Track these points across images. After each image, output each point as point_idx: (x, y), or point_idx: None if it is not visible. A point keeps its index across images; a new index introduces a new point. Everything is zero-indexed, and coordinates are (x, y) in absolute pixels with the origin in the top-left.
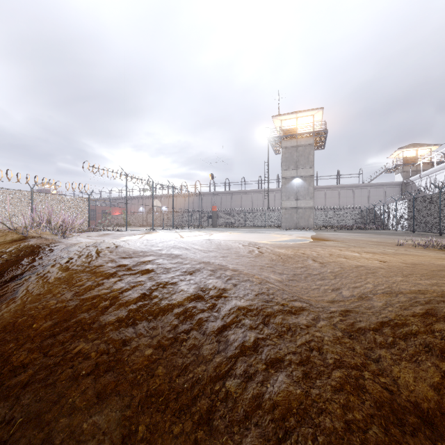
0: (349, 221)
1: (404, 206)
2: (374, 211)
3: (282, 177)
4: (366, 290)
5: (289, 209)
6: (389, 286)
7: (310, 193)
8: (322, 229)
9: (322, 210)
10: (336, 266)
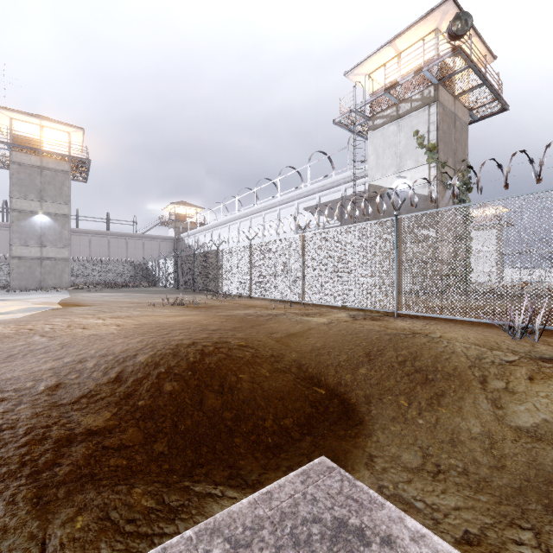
0: (121, 277)
1: (171, 264)
2: (147, 267)
3: (13, 209)
4: (87, 356)
5: (27, 260)
6: (108, 348)
7: (65, 239)
8: (84, 289)
9: (85, 262)
10: (68, 338)
